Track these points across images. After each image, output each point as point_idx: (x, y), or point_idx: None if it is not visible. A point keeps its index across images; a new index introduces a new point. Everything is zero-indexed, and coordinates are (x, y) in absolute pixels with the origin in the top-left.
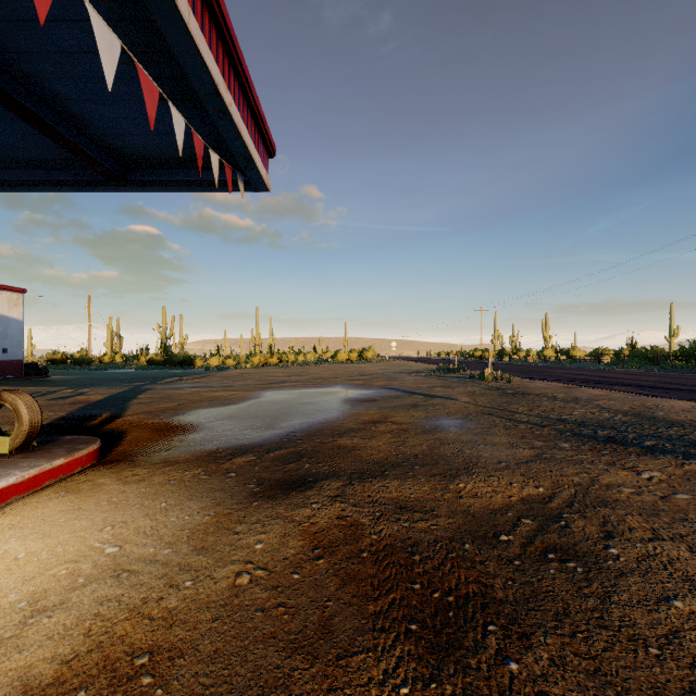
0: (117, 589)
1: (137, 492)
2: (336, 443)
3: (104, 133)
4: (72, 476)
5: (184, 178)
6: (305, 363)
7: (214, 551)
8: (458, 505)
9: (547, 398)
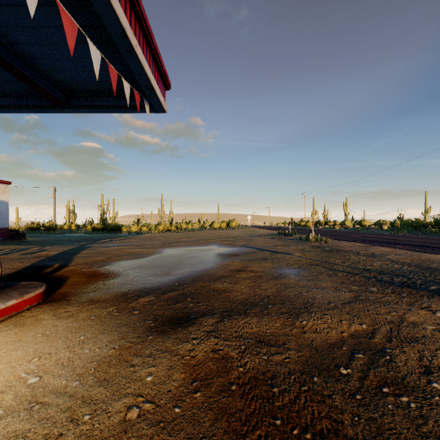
0: (26, 424)
1: (65, 326)
2: (212, 286)
3: (50, 70)
4: (22, 312)
5: (107, 104)
6: (192, 230)
7: (113, 384)
8: (303, 339)
9: (353, 254)
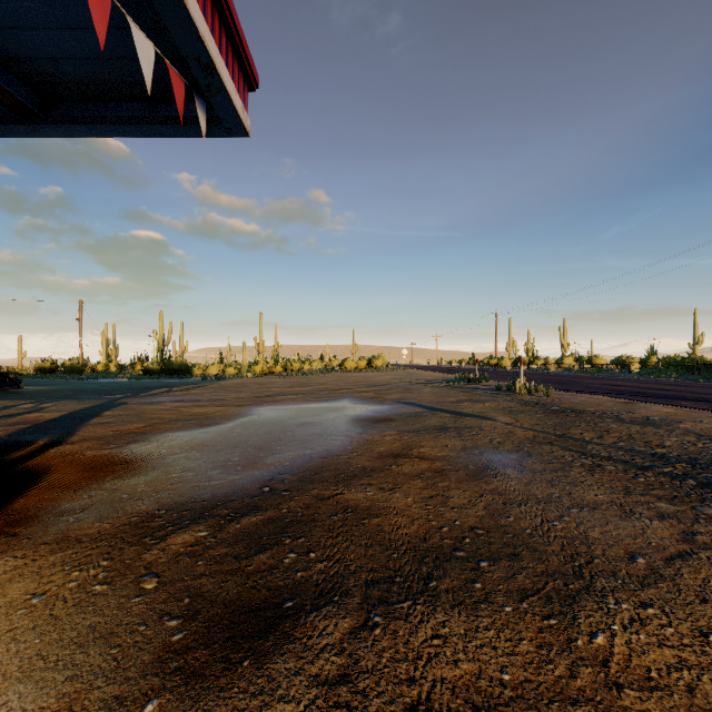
0: None
1: None
2: (341, 498)
3: None
4: None
5: (127, 115)
6: (310, 372)
7: None
8: None
9: (610, 418)
